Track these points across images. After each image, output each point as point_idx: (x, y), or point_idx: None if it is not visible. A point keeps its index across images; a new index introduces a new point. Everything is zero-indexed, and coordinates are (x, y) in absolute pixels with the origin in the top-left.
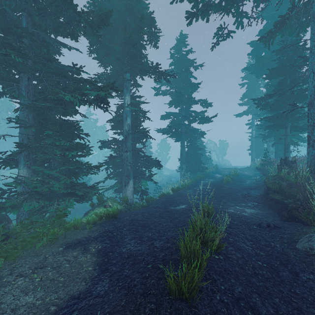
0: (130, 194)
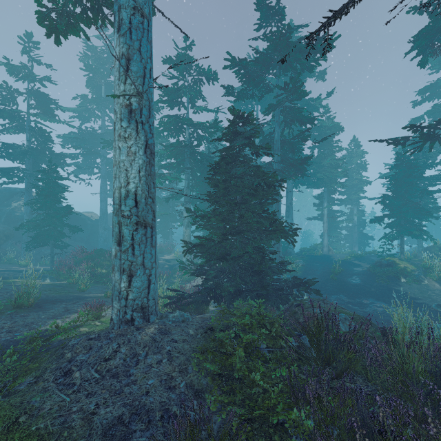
0: (356, 250)
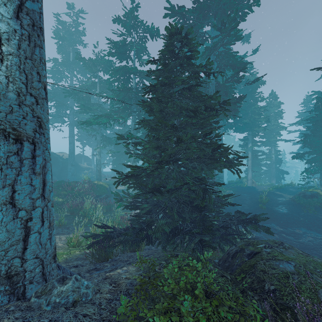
0: (274, 183)
